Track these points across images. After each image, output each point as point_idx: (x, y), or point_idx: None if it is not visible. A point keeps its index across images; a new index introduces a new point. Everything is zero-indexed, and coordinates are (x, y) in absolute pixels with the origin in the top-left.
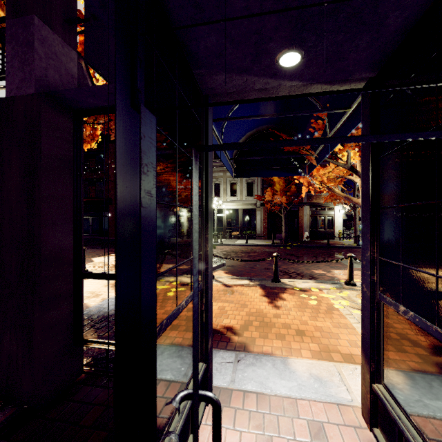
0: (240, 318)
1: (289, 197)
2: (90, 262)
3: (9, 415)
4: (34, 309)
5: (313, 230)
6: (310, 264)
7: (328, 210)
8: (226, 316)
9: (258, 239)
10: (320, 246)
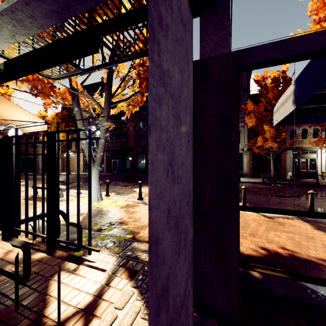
0: (321, 249)
1: (278, 143)
2: (135, 192)
3: (216, 325)
4: (230, 237)
5: (296, 170)
6: (319, 200)
7: (310, 154)
8: (303, 247)
9: (245, 178)
10: (310, 185)
